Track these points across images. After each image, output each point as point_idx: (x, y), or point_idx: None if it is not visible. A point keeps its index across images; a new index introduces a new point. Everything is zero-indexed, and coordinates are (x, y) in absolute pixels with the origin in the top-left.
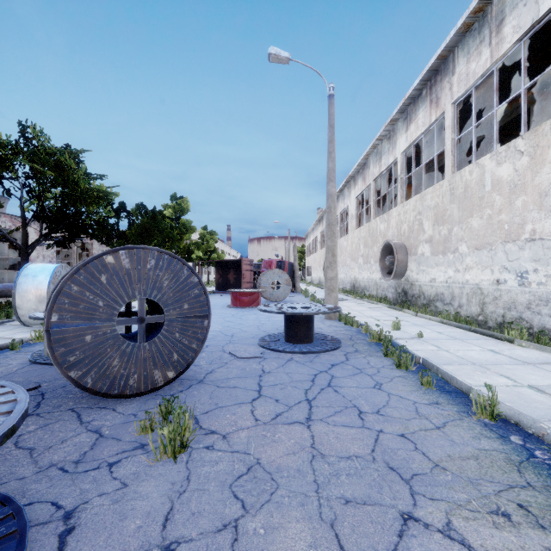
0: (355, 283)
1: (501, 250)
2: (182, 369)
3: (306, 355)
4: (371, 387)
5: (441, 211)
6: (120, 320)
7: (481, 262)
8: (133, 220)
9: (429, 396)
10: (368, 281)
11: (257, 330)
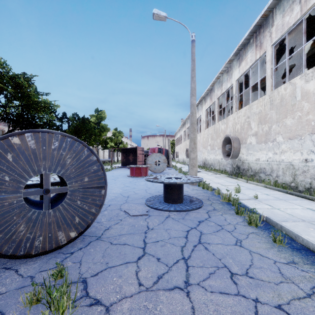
0: (205, 162)
1: (309, 139)
2: (83, 229)
3: (179, 213)
4: (234, 244)
5: (263, 115)
6: (26, 192)
7: (293, 147)
8: (71, 123)
9: (284, 254)
10: (214, 160)
11: (145, 192)
